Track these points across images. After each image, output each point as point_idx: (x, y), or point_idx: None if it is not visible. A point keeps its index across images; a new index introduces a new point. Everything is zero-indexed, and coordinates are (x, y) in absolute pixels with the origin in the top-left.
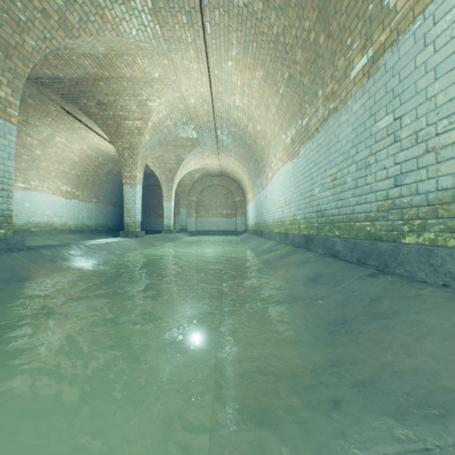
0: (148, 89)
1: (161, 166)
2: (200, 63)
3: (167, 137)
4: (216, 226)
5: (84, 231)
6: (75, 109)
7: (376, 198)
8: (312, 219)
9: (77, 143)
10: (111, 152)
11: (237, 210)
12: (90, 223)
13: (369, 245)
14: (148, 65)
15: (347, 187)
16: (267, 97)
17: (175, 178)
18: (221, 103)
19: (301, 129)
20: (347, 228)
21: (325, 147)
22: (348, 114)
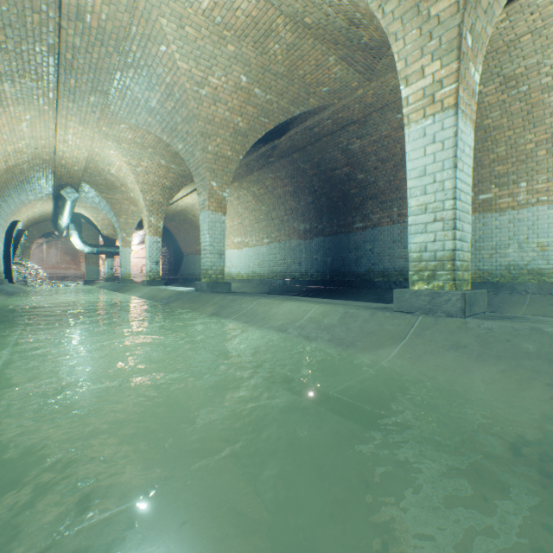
0: None
1: None
2: None
3: None
4: None
5: None
6: None
7: None
8: None
9: None
10: None
11: None
12: None
13: None
14: None
15: None
16: None
17: None
18: None
19: None
20: None
21: None
22: None
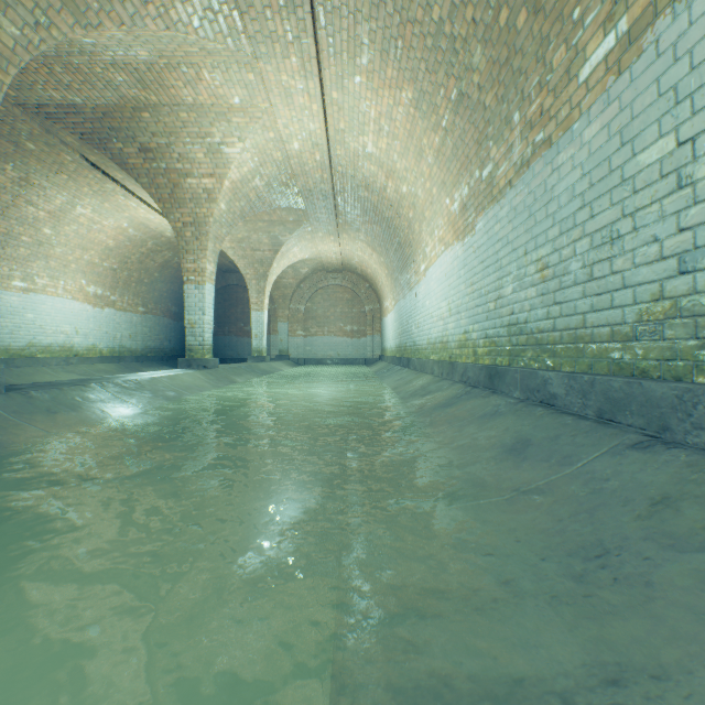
0: (222, 124)
1: (247, 255)
2: (307, 79)
3: (255, 206)
4: (335, 350)
5: (125, 358)
6: (105, 160)
7: (635, 298)
8: (500, 338)
9: (111, 217)
10: (167, 232)
11: (367, 326)
12: (134, 346)
13: (624, 387)
14: (222, 82)
15: (571, 280)
16: (420, 135)
17: (269, 273)
18: (343, 149)
19: (479, 184)
20: (570, 354)
21: (525, 212)
22: (574, 147)
